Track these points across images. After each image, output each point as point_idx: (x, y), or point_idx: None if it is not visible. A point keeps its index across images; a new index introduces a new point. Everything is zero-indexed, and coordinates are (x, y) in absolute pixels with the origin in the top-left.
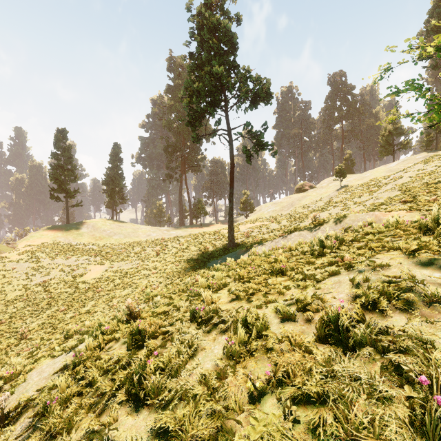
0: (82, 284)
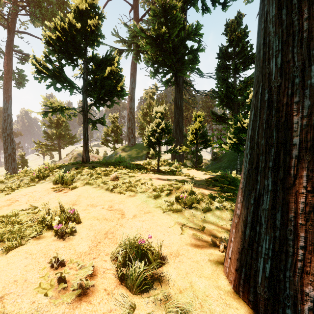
0: None
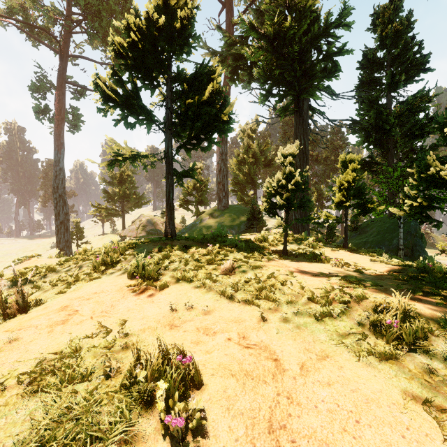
0: None
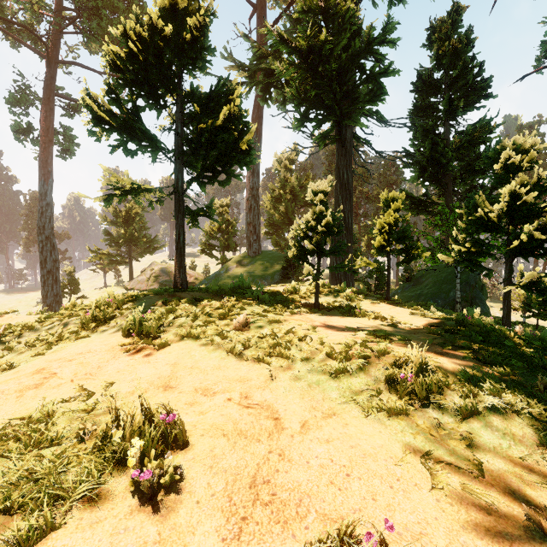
0: None
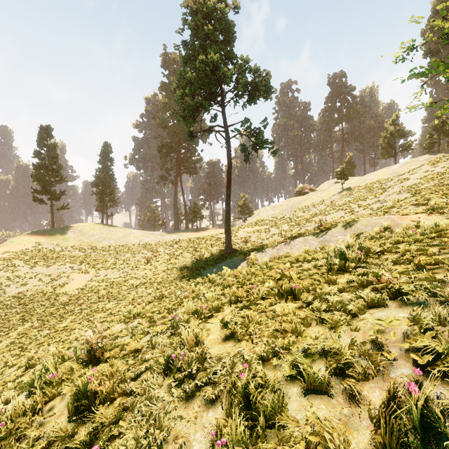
0: (62, 295)
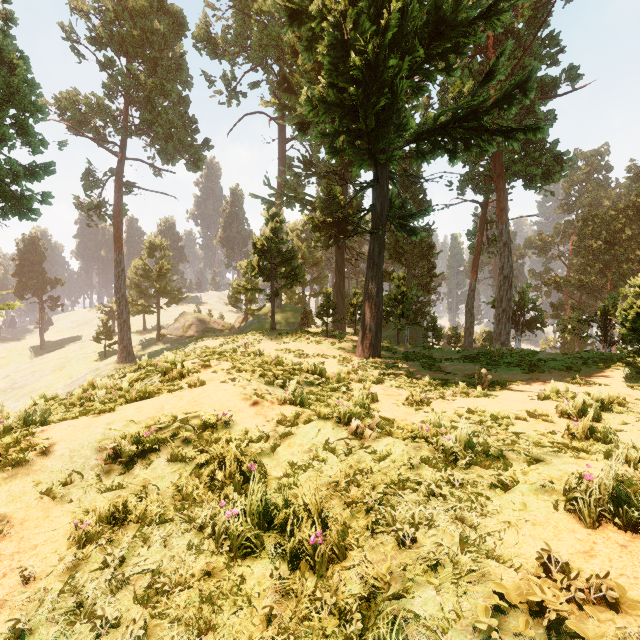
0: None
